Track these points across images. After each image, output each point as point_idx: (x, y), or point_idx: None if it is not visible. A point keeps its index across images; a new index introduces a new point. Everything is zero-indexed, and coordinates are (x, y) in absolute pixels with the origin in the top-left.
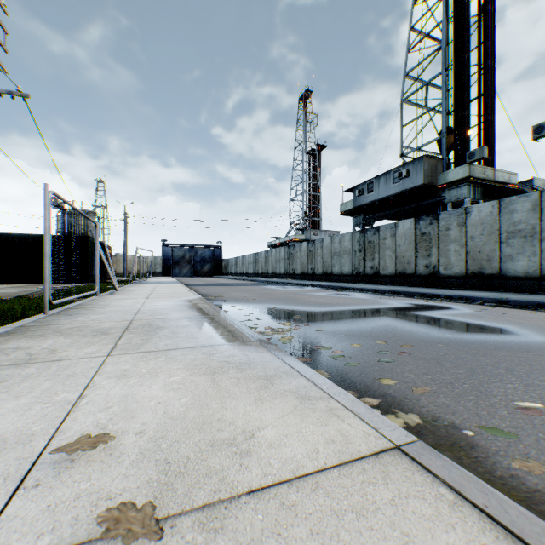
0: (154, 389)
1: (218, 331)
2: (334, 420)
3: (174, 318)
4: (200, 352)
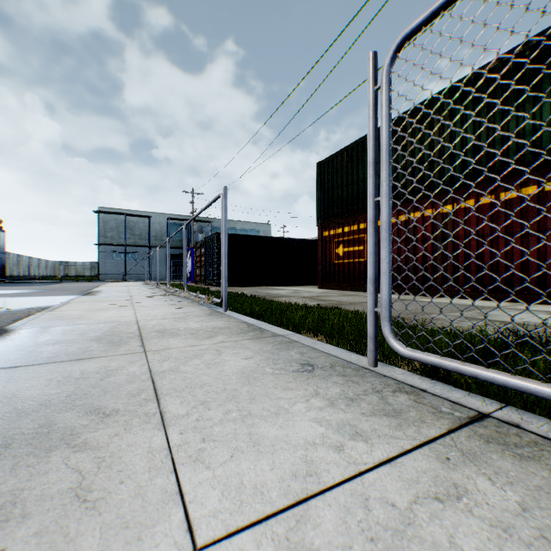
0: (109, 315)
1: (29, 336)
2: (56, 313)
3: (58, 361)
4: (76, 323)
